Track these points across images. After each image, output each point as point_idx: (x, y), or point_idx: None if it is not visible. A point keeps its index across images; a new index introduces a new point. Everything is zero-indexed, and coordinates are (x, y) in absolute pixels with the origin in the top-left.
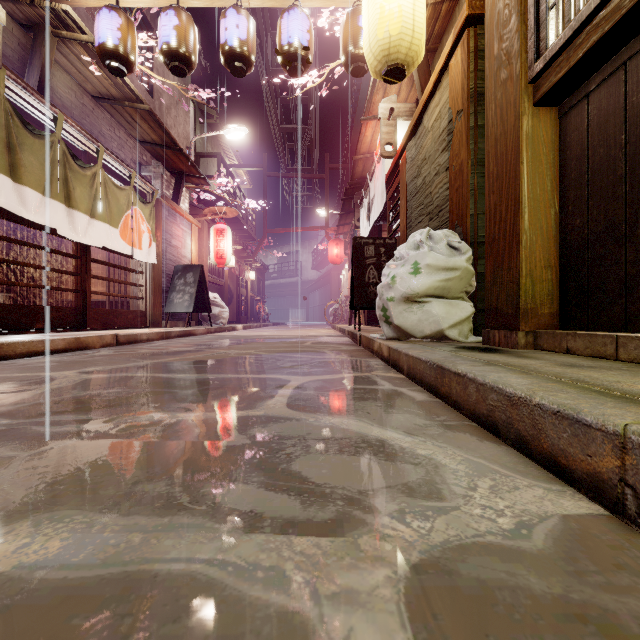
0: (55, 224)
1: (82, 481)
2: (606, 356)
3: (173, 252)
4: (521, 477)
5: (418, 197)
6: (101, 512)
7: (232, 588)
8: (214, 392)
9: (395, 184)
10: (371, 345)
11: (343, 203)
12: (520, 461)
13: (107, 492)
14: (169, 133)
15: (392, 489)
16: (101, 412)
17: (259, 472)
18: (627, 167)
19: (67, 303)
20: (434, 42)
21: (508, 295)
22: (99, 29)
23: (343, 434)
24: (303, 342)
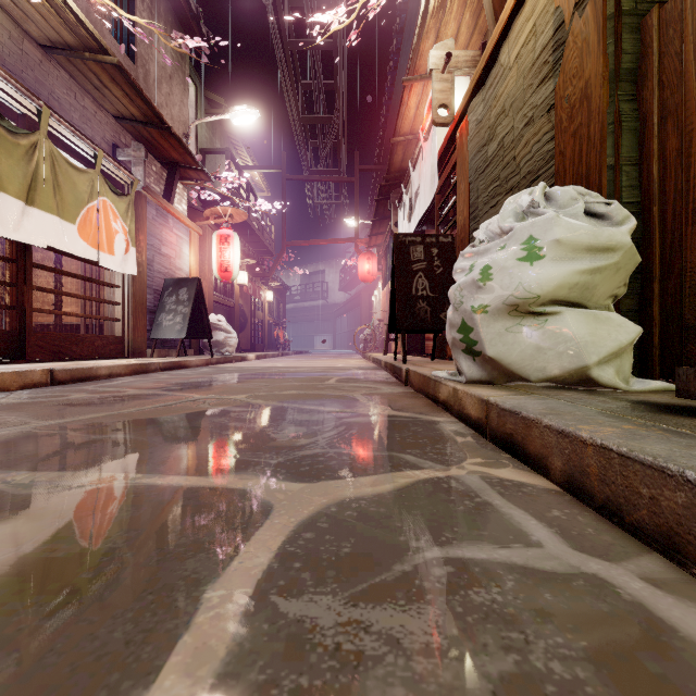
0: None
1: None
2: None
3: (163, 262)
4: None
5: (490, 171)
6: None
7: None
8: None
9: (448, 168)
10: (431, 388)
11: (377, 206)
12: None
13: None
14: (151, 103)
15: None
16: None
17: None
18: None
19: (37, 327)
20: None
21: None
22: None
23: None
24: (325, 379)
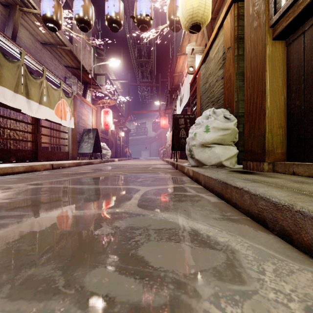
0: (20, 107)
1: None
2: None
3: (82, 122)
4: (292, 261)
5: (206, 93)
6: None
7: None
8: (97, 196)
9: (194, 88)
10: (183, 169)
11: (168, 98)
12: (286, 247)
13: (8, 276)
14: (80, 62)
15: (206, 273)
16: (29, 210)
17: (116, 257)
18: None
19: (30, 148)
20: (215, 14)
21: (258, 143)
22: (43, 7)
23: (170, 225)
24: (148, 167)
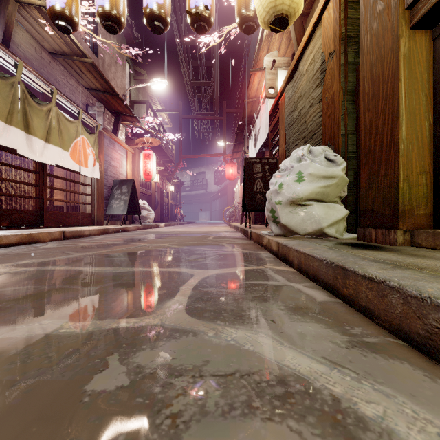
0: (16, 146)
1: None
2: None
3: (113, 170)
4: None
5: (295, 126)
6: None
7: None
8: (118, 289)
9: (275, 119)
10: (260, 240)
11: (236, 136)
12: None
13: None
14: (108, 82)
15: None
16: None
17: None
18: None
19: None
20: (307, 8)
21: (385, 198)
22: None
23: (249, 363)
24: (207, 236)
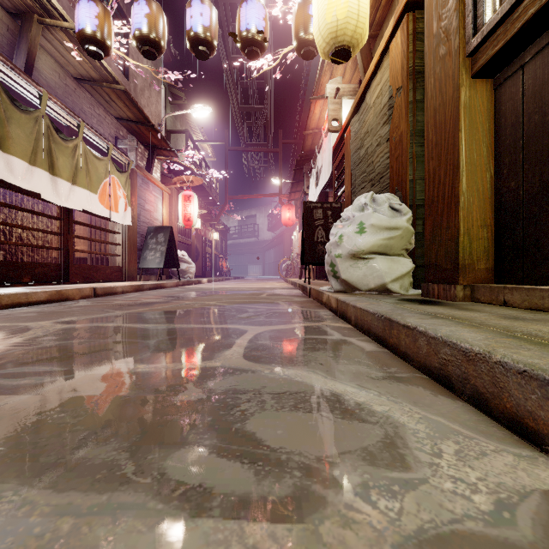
0: (40, 190)
1: (25, 445)
2: (544, 309)
3: (146, 215)
4: (485, 439)
5: (361, 166)
6: (35, 487)
7: None
8: (176, 342)
9: (340, 155)
10: (320, 297)
11: (294, 173)
12: (480, 419)
13: (48, 459)
14: (142, 111)
15: (352, 455)
16: (65, 363)
17: (212, 433)
18: None
19: (54, 260)
20: (375, 29)
21: (447, 252)
22: (79, 17)
23: (298, 387)
24: (259, 294)
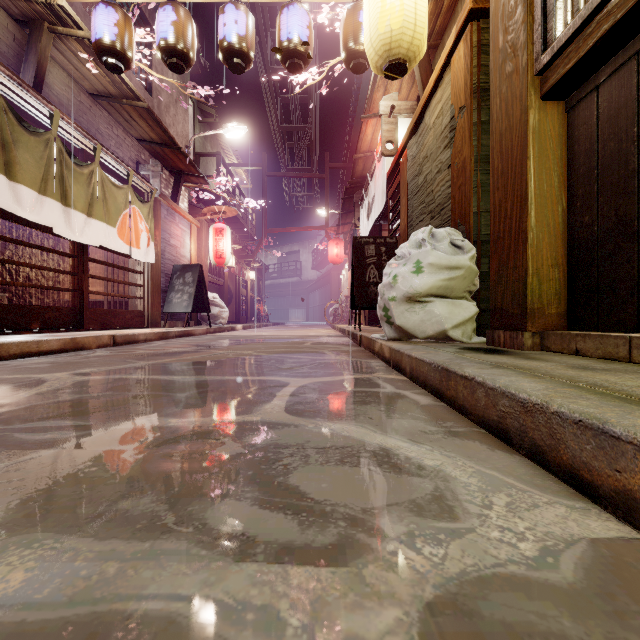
0: (51, 223)
1: (59, 497)
2: (618, 358)
3: (172, 252)
4: (539, 492)
5: (419, 195)
6: (75, 535)
7: (217, 635)
8: (210, 395)
9: (396, 183)
10: (372, 346)
11: (343, 202)
12: (536, 473)
13: (85, 510)
14: (167, 131)
15: (399, 507)
16: (89, 417)
17: (253, 486)
18: (639, 161)
19: (65, 303)
20: (435, 38)
21: (514, 294)
22: (96, 25)
23: (344, 442)
24: (303, 342)
